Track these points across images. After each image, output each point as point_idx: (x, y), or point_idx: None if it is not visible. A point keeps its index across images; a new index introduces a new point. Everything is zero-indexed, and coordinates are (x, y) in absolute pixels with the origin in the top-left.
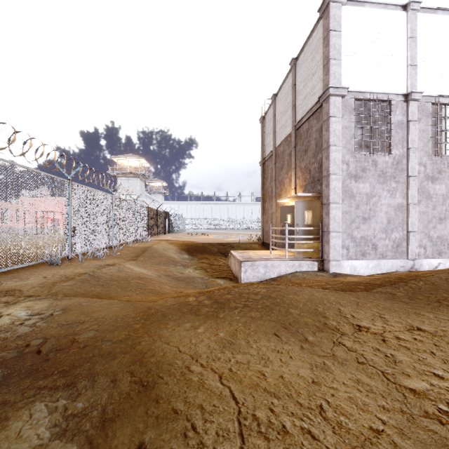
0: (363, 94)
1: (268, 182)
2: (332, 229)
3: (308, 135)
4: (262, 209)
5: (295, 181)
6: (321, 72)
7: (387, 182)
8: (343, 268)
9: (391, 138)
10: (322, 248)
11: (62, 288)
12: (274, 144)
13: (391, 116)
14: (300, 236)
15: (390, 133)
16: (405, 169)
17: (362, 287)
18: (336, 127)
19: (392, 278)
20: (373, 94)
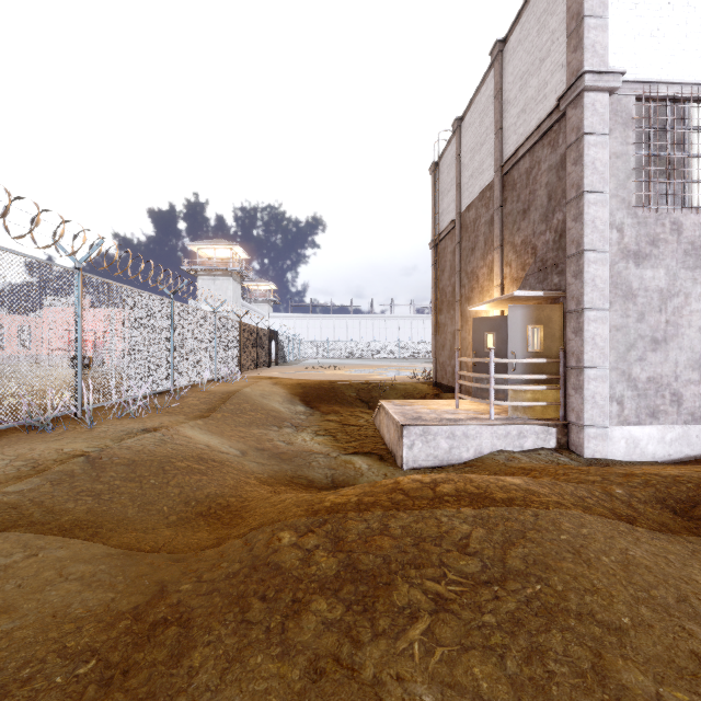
0: (653, 86)
1: (445, 277)
2: (588, 363)
3: (530, 179)
4: (435, 324)
5: (500, 271)
6: (562, 50)
7: None
8: (611, 441)
9: None
10: (564, 400)
11: None
12: (458, 207)
13: None
14: (520, 375)
15: None
16: None
17: None
18: (597, 154)
19: None
20: (674, 86)
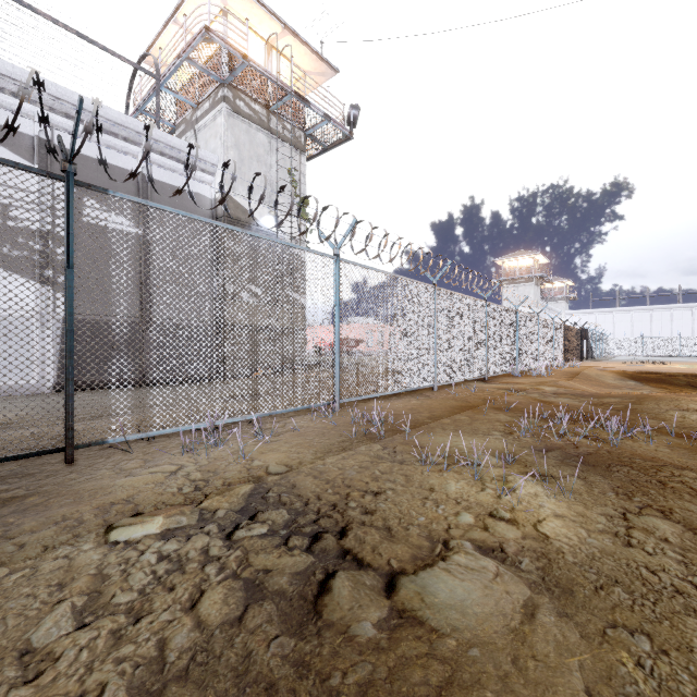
0: None
1: None
2: None
3: None
4: None
5: None
6: None
7: None
8: None
9: None
10: None
11: (551, 384)
12: None
13: None
14: None
15: None
16: None
17: None
18: None
19: None
20: None
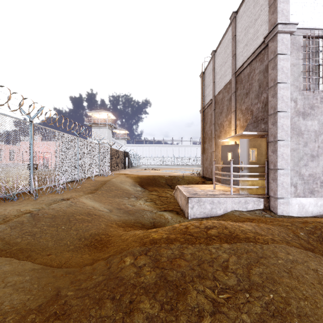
0: (312, 31)
1: (207, 126)
2: (280, 167)
3: (250, 78)
4: (202, 149)
5: (235, 122)
6: (266, 14)
7: None
8: (291, 205)
9: None
10: (267, 185)
11: None
12: (214, 93)
13: None
14: (246, 173)
15: None
16: None
17: None
18: (284, 64)
19: None
20: (322, 30)
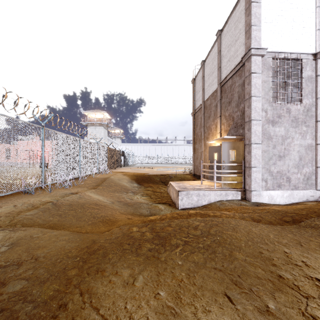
0: (279, 54)
1: (198, 128)
2: (253, 165)
3: (231, 89)
4: (193, 149)
5: (220, 126)
6: (243, 37)
7: (299, 126)
8: (262, 197)
9: (302, 90)
10: (244, 180)
11: (23, 218)
12: (203, 98)
13: (302, 72)
14: (226, 170)
15: (301, 86)
16: (314, 115)
17: (289, 219)
18: (256, 81)
19: (315, 210)
20: (287, 54)
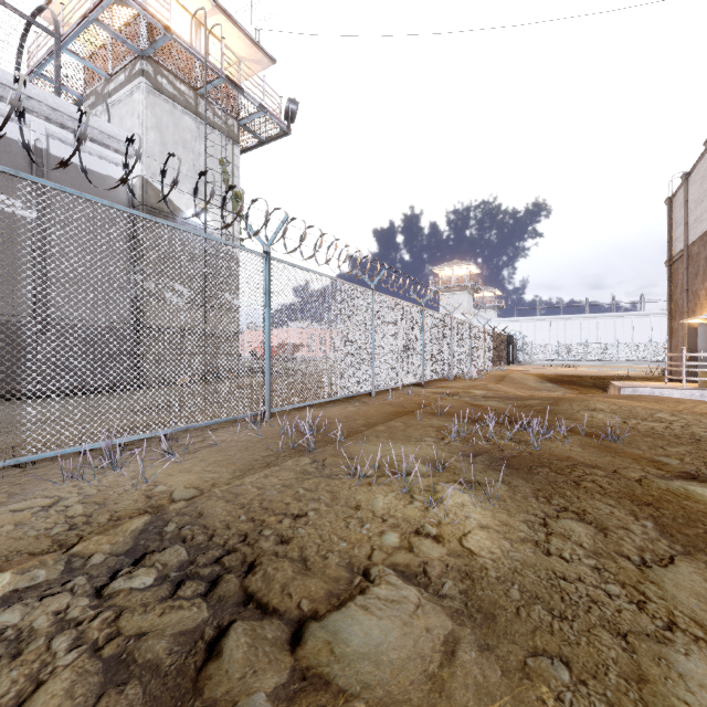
0: None
1: (677, 292)
2: None
3: None
4: (668, 330)
5: None
6: None
7: None
8: None
9: None
10: None
11: (481, 388)
12: (685, 241)
13: None
14: (703, 363)
15: None
16: None
17: None
18: None
19: None
20: None
